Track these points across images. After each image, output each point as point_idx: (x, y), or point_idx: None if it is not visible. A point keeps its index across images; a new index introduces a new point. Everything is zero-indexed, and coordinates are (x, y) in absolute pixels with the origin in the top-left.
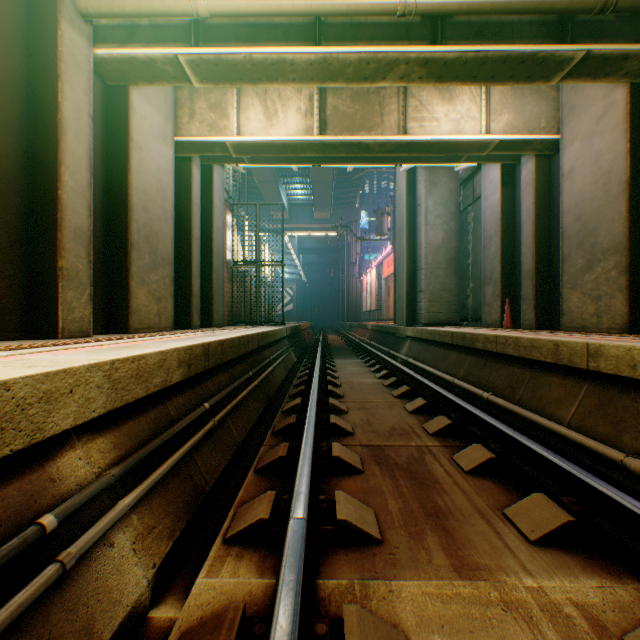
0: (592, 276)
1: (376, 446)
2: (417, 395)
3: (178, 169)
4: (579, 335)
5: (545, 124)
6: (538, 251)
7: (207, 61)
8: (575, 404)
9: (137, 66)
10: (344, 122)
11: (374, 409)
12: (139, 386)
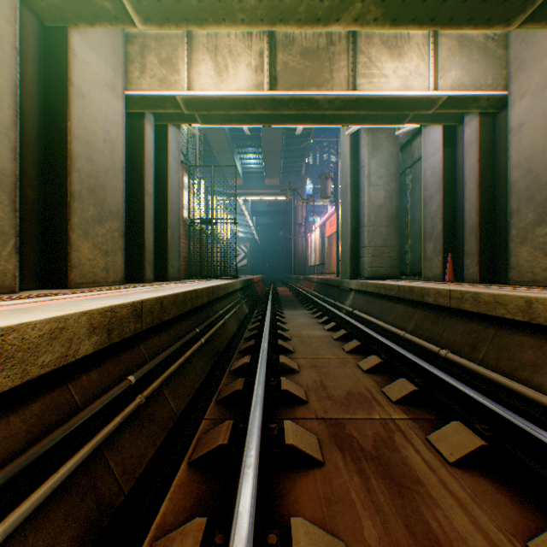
0: (545, 230)
1: (335, 420)
2: (368, 350)
3: (131, 126)
4: (542, 290)
5: (492, 81)
6: (482, 207)
7: None
8: None
9: (73, 1)
10: (294, 78)
11: (327, 367)
12: (3, 373)
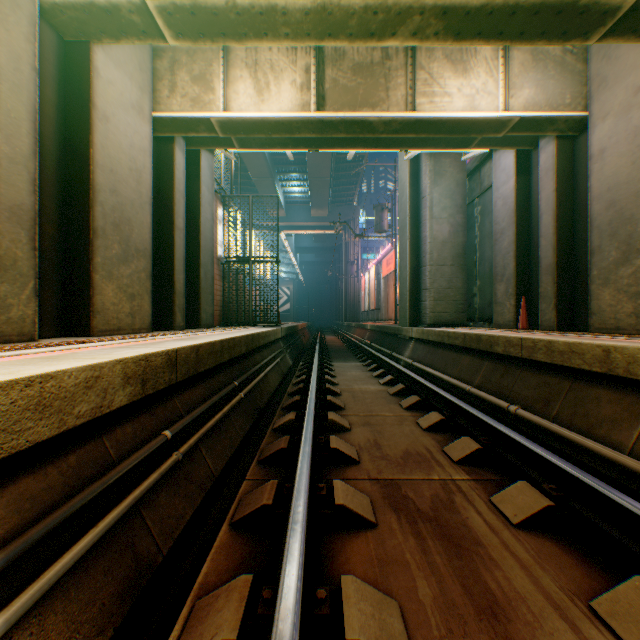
0: (629, 270)
1: (389, 481)
2: (429, 406)
3: (159, 151)
4: (624, 338)
5: (570, 100)
6: (560, 244)
7: (181, 8)
8: (639, 426)
9: (98, 15)
10: (345, 97)
11: (381, 425)
12: (42, 422)
